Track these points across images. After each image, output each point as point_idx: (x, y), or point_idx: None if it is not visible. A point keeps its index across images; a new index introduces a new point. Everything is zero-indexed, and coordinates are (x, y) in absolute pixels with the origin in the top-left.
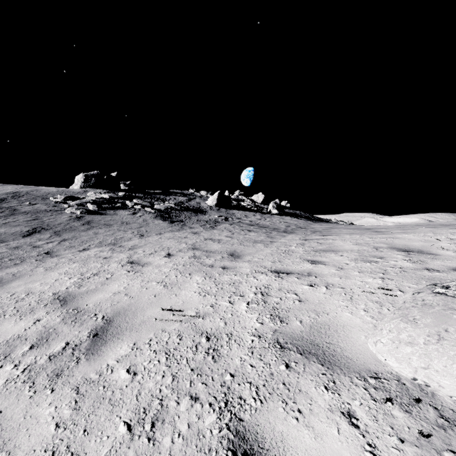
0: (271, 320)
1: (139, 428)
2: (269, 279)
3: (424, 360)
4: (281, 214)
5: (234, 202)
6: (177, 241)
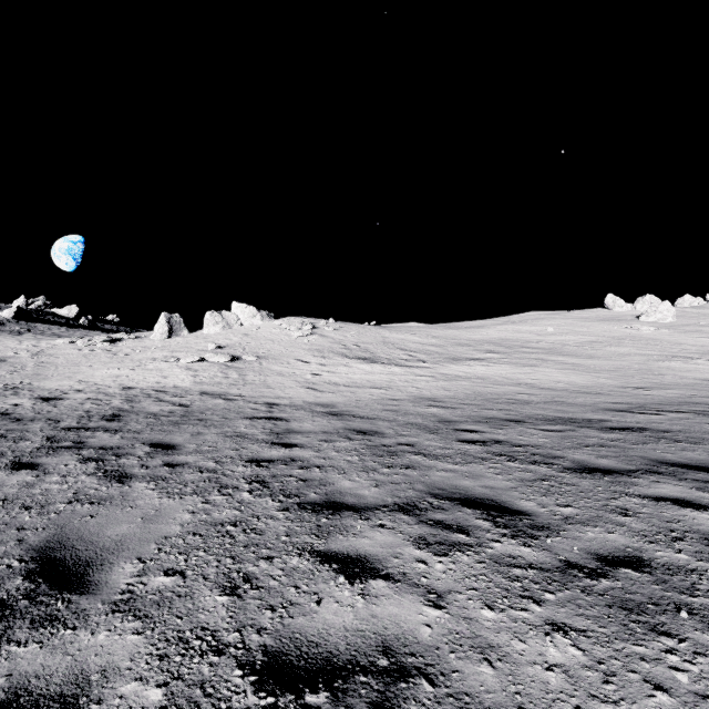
0: (46, 344)
1: (27, 347)
2: (48, 342)
3: (59, 341)
4: (92, 329)
5: (36, 315)
6: (4, 338)
